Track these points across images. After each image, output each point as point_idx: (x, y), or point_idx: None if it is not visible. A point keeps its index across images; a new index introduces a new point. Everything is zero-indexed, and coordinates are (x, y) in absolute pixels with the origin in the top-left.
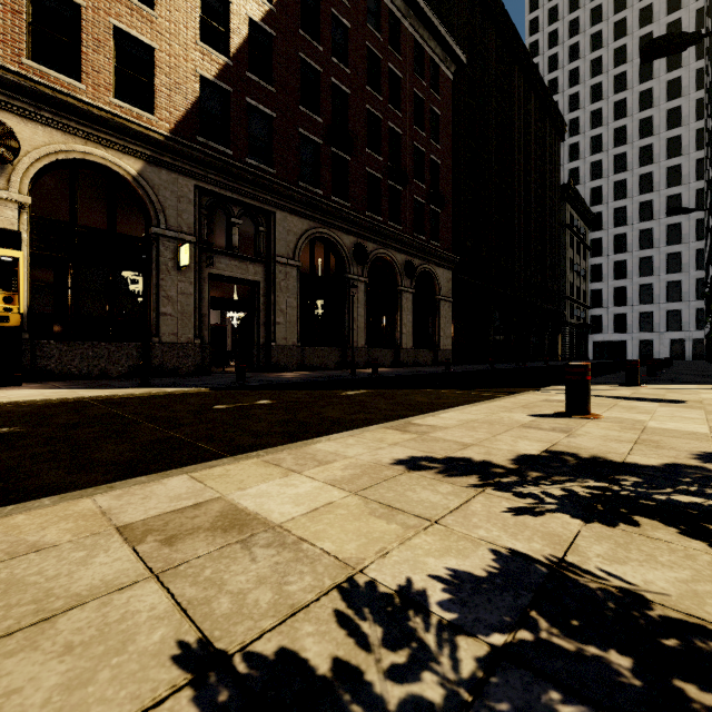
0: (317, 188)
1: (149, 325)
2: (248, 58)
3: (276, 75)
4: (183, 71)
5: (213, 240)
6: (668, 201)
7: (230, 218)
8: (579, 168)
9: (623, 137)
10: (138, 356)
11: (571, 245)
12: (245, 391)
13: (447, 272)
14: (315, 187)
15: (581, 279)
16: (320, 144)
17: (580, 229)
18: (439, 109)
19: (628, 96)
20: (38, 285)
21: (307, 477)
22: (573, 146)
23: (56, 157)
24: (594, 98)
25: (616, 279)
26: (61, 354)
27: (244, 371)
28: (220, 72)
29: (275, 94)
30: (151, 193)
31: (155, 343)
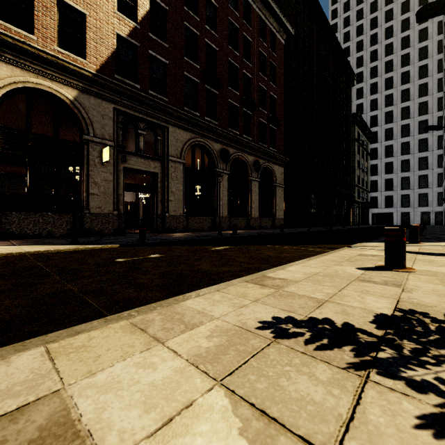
0: (196, 112)
1: (82, 201)
2: (151, 25)
3: (169, 36)
4: (105, 31)
5: (128, 147)
6: (419, 124)
7: (138, 130)
8: (362, 103)
9: (391, 84)
10: None
11: (358, 152)
12: (144, 246)
13: (281, 168)
14: (195, 111)
15: (364, 174)
16: (198, 82)
17: (363, 142)
18: (276, 63)
19: (394, 58)
20: (3, 173)
21: (170, 351)
22: (359, 89)
23: (16, 86)
24: (372, 59)
25: (387, 174)
26: (20, 221)
27: (145, 232)
28: (131, 32)
29: (168, 48)
30: (83, 112)
31: (86, 213)
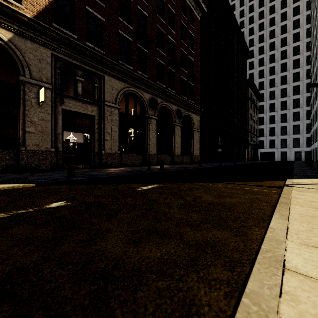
0: (129, 65)
1: (18, 139)
2: None
3: None
4: None
5: None
6: (293, 88)
7: (76, 77)
8: (253, 73)
9: (273, 59)
10: (10, 159)
11: (251, 107)
12: (63, 185)
13: (197, 116)
14: (128, 65)
15: (255, 123)
16: (131, 41)
17: (254, 100)
18: (194, 34)
19: (275, 40)
20: None
21: None
22: (251, 63)
23: None
24: (260, 41)
25: (270, 124)
26: None
27: (73, 169)
28: None
29: (104, 7)
30: (19, 54)
31: (22, 150)
